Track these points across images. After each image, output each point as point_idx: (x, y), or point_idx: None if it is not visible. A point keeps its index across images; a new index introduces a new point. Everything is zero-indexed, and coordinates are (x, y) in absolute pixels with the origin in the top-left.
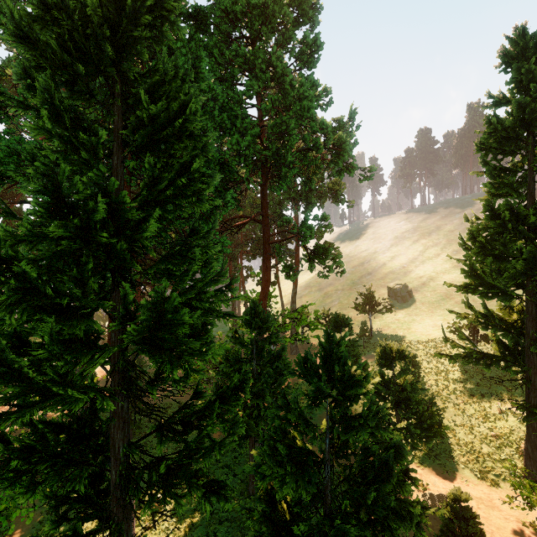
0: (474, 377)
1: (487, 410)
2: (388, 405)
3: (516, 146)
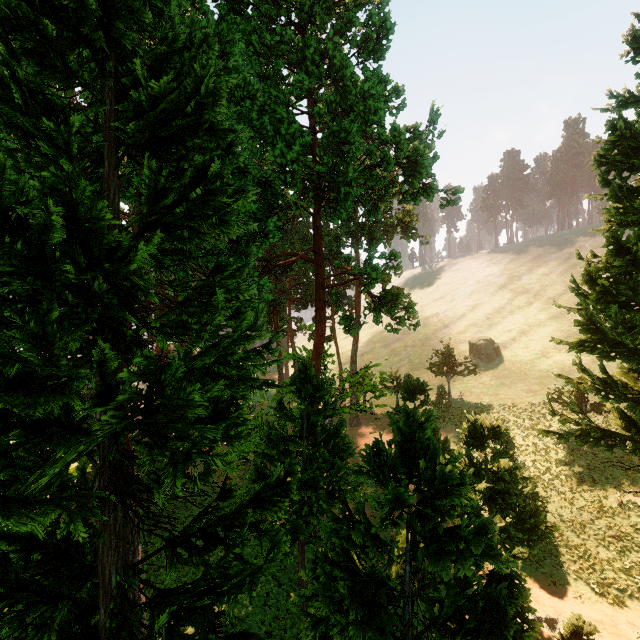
0: (583, 458)
1: (602, 501)
2: (497, 518)
3: None
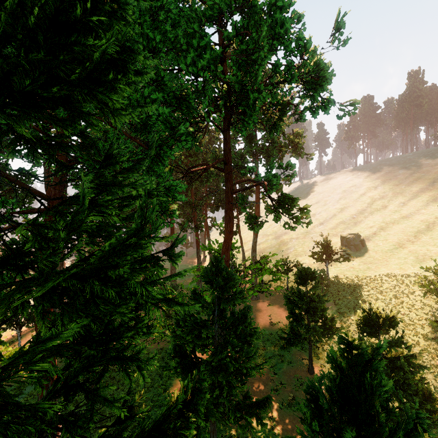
0: None
1: None
2: None
3: None
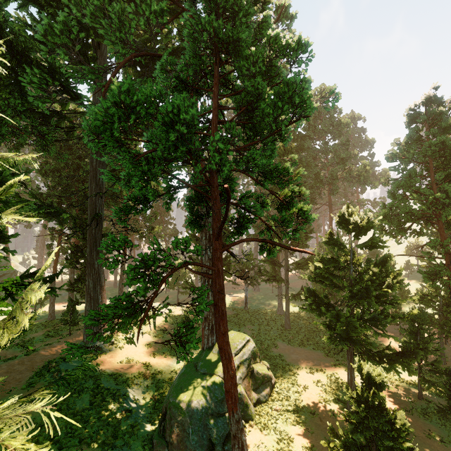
0: None
1: None
2: None
3: None
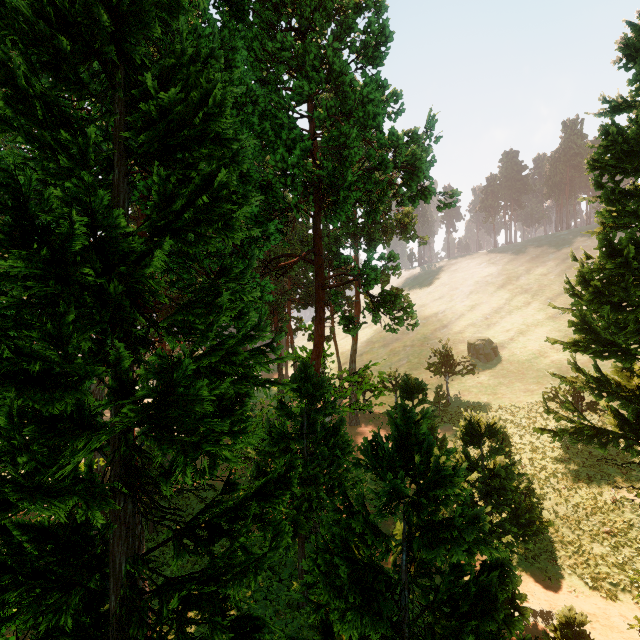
0: (579, 456)
1: (597, 498)
2: (489, 509)
3: (639, 164)
